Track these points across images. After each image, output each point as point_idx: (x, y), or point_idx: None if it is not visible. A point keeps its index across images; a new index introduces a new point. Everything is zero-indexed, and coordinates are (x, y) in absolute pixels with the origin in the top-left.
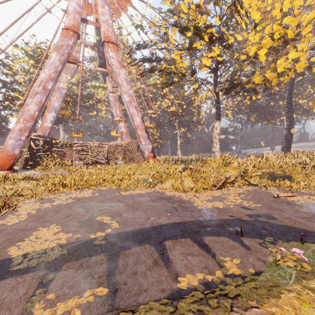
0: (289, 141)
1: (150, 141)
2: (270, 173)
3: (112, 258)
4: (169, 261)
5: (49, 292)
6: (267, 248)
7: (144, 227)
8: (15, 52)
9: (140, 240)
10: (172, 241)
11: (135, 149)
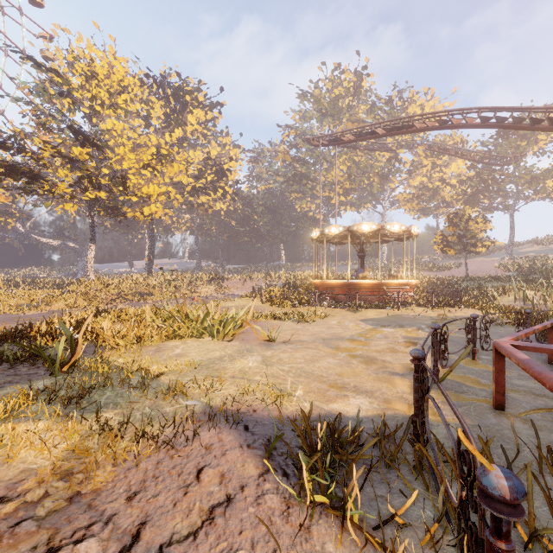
0: (151, 263)
1: None
2: (140, 292)
3: None
4: None
5: None
6: None
7: None
8: None
9: None
10: None
11: None
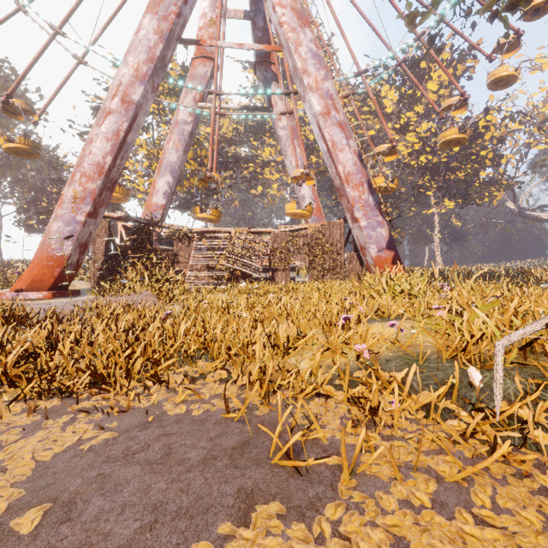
0: None
1: (383, 215)
2: None
3: None
4: None
5: None
6: None
7: None
8: (89, 48)
9: None
10: None
11: (338, 243)
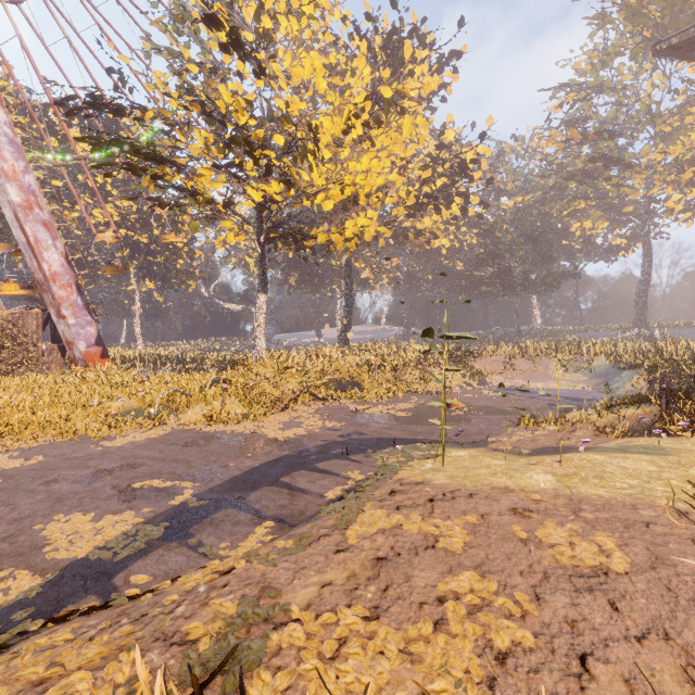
0: (348, 329)
1: (92, 315)
2: (338, 380)
3: (241, 507)
4: (303, 490)
5: (216, 545)
6: (372, 458)
7: (236, 475)
8: None
9: (250, 487)
10: (288, 477)
11: (35, 334)
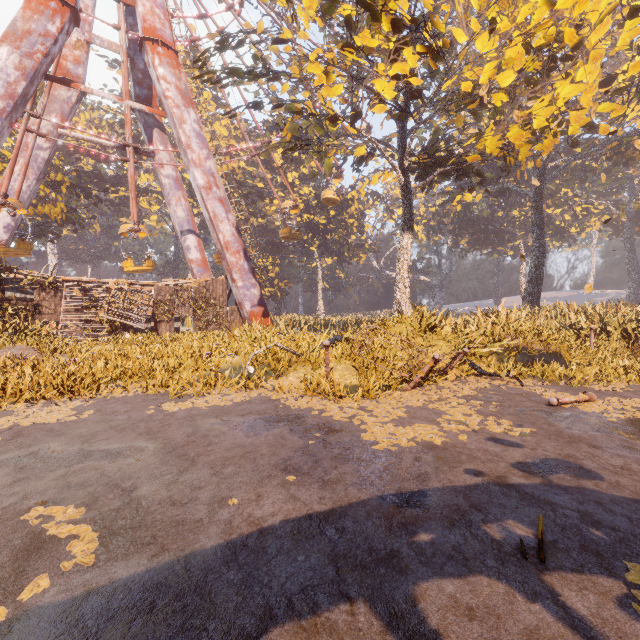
0: (537, 286)
1: (256, 278)
2: (520, 348)
3: None
4: None
5: None
6: None
7: (198, 547)
8: None
9: None
10: (297, 634)
11: (221, 297)
